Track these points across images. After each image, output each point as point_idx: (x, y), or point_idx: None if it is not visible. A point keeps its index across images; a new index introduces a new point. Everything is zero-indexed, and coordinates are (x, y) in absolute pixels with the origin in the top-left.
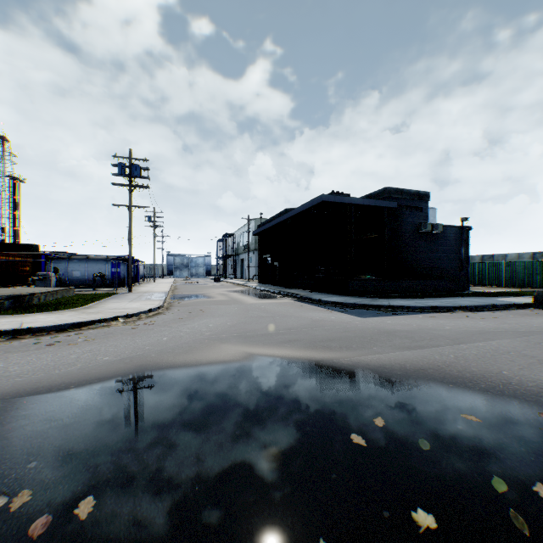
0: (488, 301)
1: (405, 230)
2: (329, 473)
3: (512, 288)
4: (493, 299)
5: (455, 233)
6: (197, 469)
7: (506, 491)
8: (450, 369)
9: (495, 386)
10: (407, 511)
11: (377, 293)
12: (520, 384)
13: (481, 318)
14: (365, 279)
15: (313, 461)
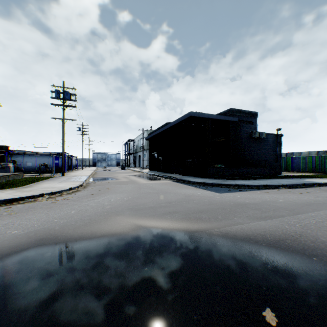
0: (298, 181)
1: (243, 136)
2: None
3: (306, 173)
4: (300, 180)
5: (273, 138)
6: None
7: None
8: (304, 239)
9: None
10: None
11: (225, 176)
12: None
13: (300, 193)
14: (218, 167)
15: None
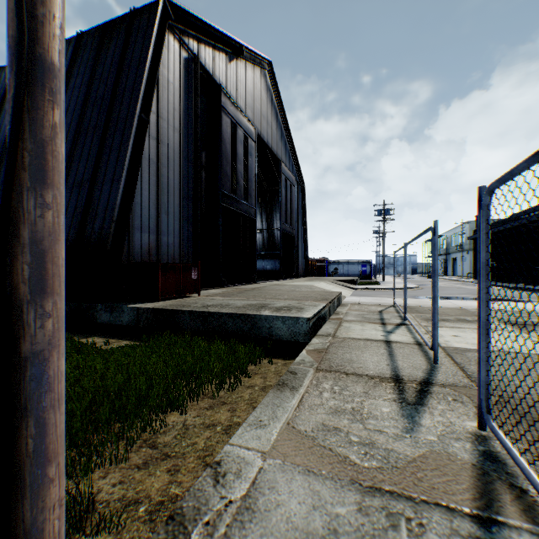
0: None
1: None
2: None
3: None
4: None
5: None
6: None
7: None
8: None
9: None
10: None
11: None
12: None
13: None
14: None
15: None
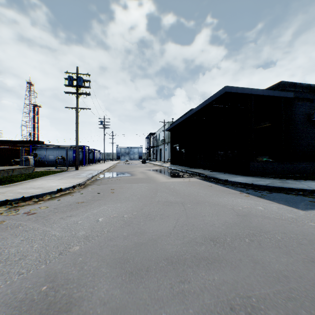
0: None
1: (298, 118)
2: None
3: None
4: None
5: None
6: None
7: None
8: None
9: None
10: None
11: (275, 174)
12: None
13: None
14: (264, 161)
15: None
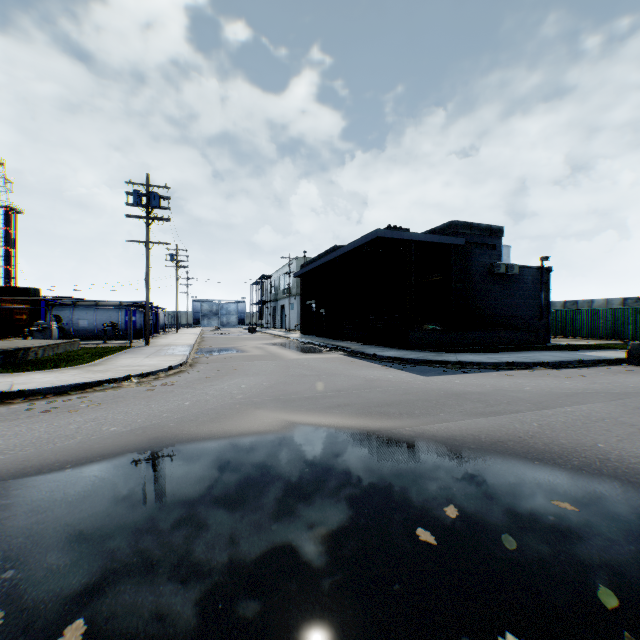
0: (573, 356)
1: (475, 271)
2: (391, 582)
3: (599, 340)
4: (579, 354)
5: (533, 275)
6: (221, 579)
7: (617, 607)
8: (535, 441)
9: (590, 463)
10: (493, 636)
11: (441, 347)
12: (621, 461)
13: (566, 377)
14: (427, 330)
15: (370, 567)
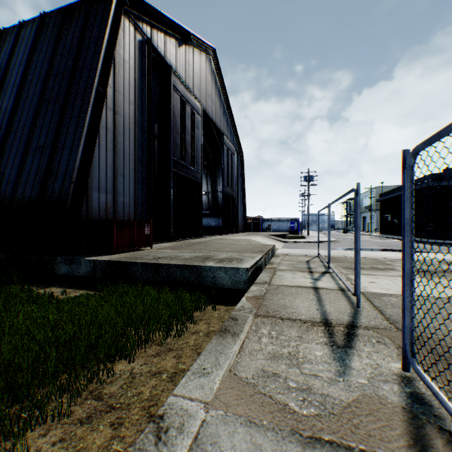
0: None
1: None
2: None
3: None
4: None
5: None
6: None
7: None
8: (450, 252)
9: None
10: None
11: None
12: None
13: None
14: None
15: None
